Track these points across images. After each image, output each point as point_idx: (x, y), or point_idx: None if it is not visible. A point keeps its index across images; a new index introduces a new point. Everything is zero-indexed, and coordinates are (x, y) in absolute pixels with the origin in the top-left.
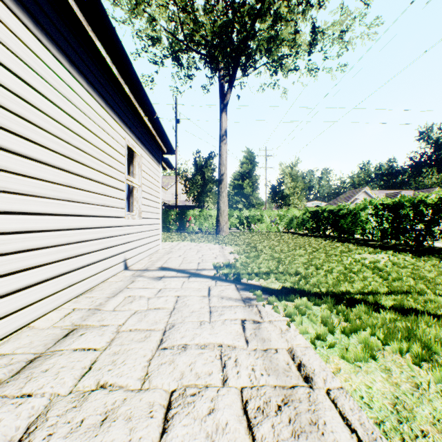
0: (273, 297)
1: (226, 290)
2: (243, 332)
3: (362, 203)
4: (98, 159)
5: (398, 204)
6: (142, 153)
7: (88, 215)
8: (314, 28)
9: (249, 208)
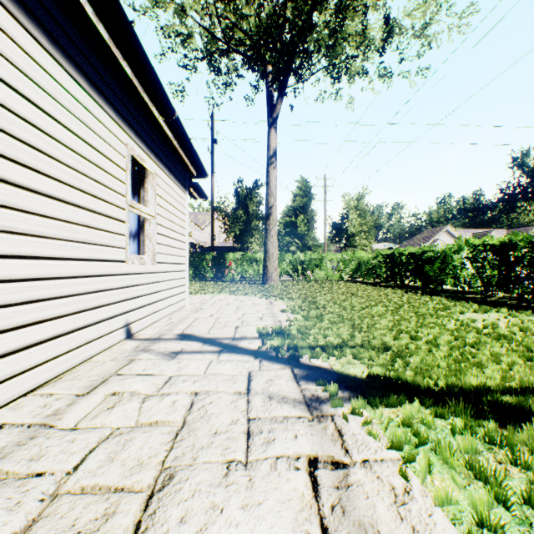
0: (359, 399)
1: (278, 380)
2: (314, 498)
3: (456, 243)
4: (73, 168)
5: (508, 244)
6: (158, 171)
7: (52, 256)
8: (388, 20)
9: (304, 251)
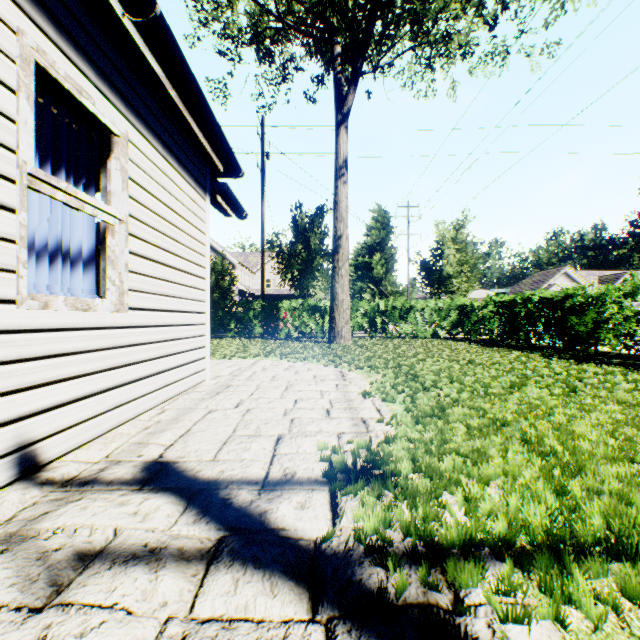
0: None
1: None
2: None
3: (628, 282)
4: None
5: None
6: (133, 136)
7: None
8: None
9: (381, 299)
